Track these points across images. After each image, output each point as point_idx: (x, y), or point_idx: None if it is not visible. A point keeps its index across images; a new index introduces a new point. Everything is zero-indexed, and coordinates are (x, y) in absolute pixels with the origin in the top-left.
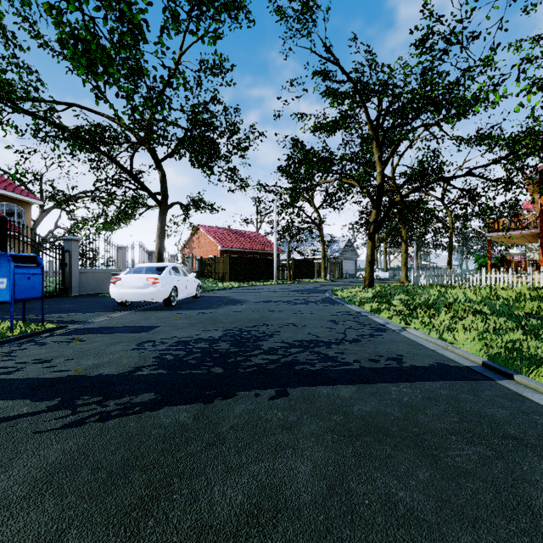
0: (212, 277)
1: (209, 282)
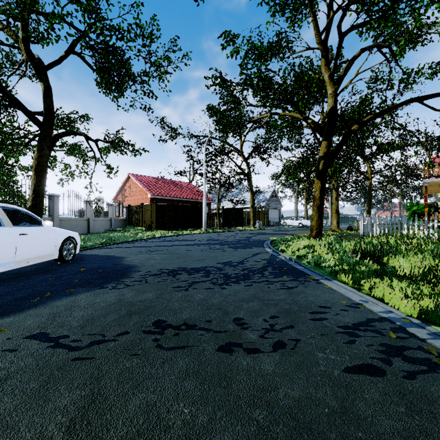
0: (139, 225)
1: (135, 230)
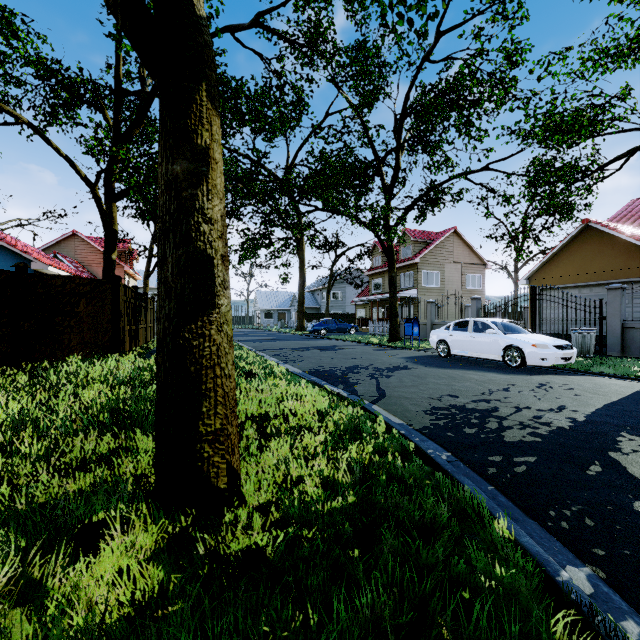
0: None
1: None
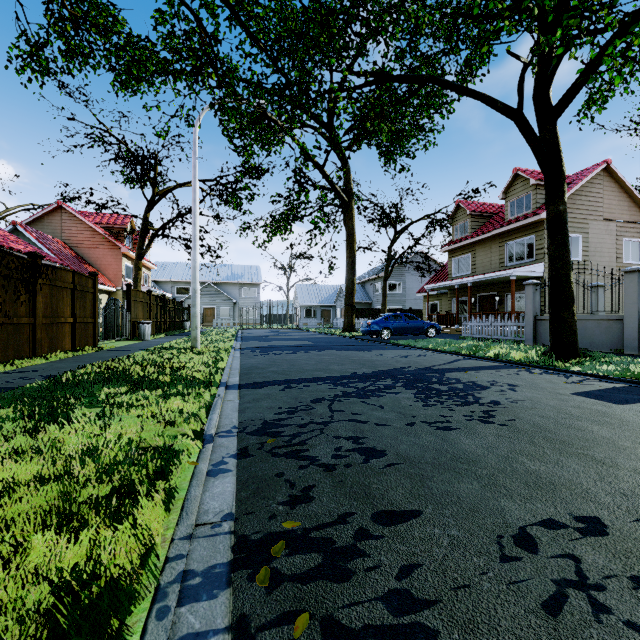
0: None
1: None
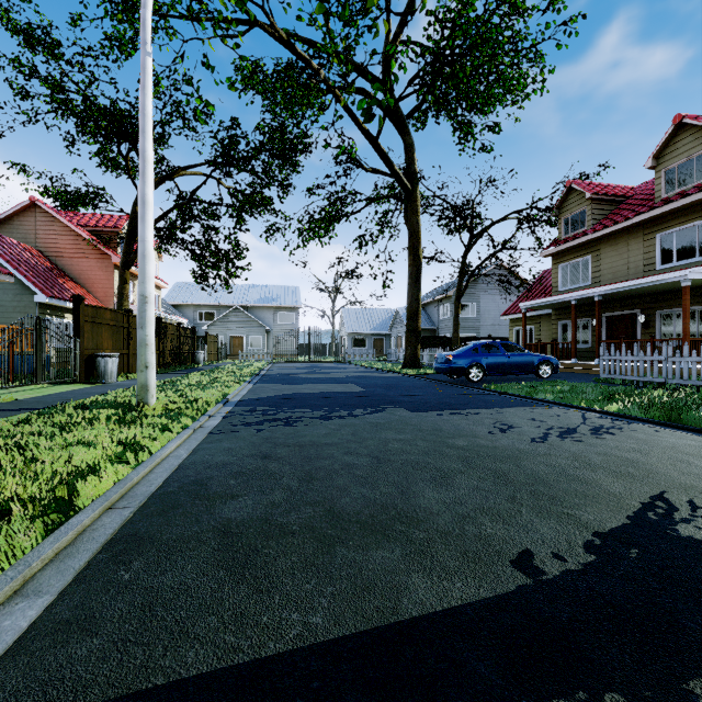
0: None
1: None
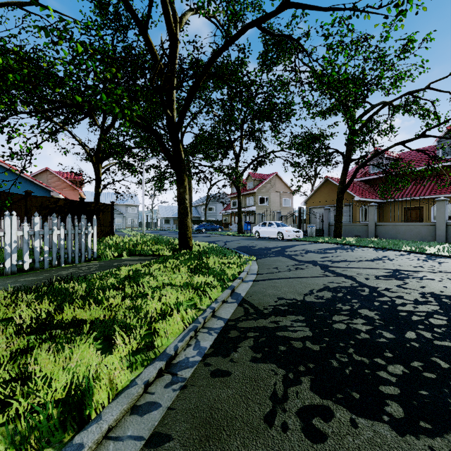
0: None
1: None
